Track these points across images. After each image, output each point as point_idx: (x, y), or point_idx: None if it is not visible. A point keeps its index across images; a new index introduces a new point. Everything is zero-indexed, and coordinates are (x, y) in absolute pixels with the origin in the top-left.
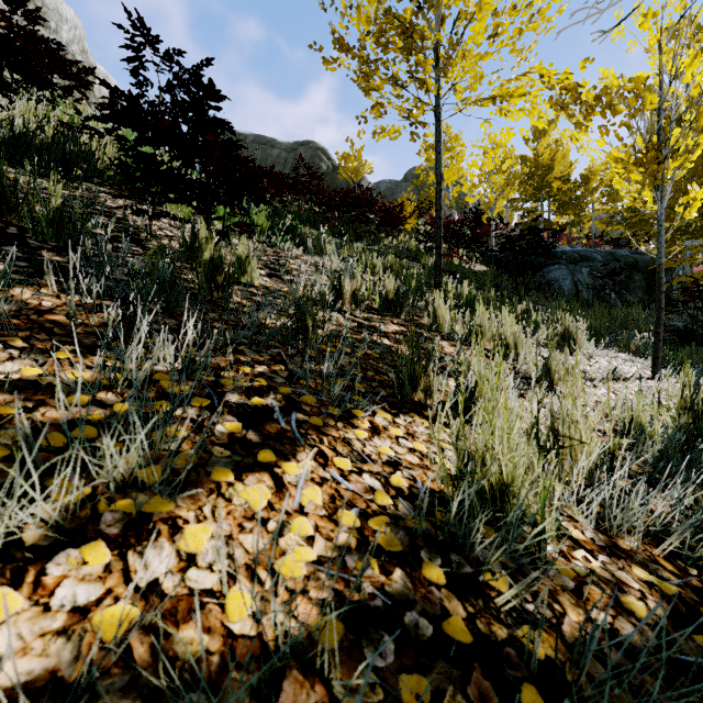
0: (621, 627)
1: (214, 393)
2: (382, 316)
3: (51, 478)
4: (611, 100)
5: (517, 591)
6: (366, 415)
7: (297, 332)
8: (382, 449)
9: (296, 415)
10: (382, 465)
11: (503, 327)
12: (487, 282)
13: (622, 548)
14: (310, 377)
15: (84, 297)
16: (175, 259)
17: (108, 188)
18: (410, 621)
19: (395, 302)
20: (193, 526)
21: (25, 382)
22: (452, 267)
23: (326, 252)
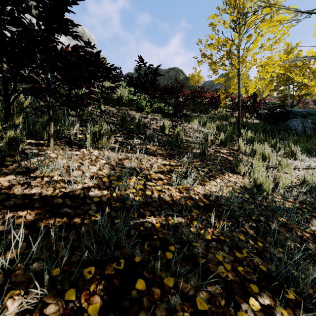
0: (281, 206)
1: (195, 168)
2: (220, 147)
3: (186, 178)
4: (309, 66)
5: (261, 197)
6: (226, 174)
7: (202, 154)
8: (232, 180)
9: (212, 172)
10: (233, 182)
11: (264, 150)
12: (259, 129)
13: (287, 200)
14: (210, 165)
15: (157, 146)
16: (159, 132)
17: (127, 107)
18: (244, 198)
19: (224, 142)
20: (208, 185)
21: (169, 164)
22: (242, 122)
23: (194, 122)
